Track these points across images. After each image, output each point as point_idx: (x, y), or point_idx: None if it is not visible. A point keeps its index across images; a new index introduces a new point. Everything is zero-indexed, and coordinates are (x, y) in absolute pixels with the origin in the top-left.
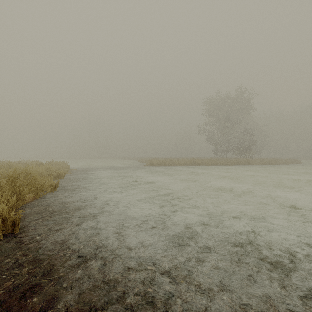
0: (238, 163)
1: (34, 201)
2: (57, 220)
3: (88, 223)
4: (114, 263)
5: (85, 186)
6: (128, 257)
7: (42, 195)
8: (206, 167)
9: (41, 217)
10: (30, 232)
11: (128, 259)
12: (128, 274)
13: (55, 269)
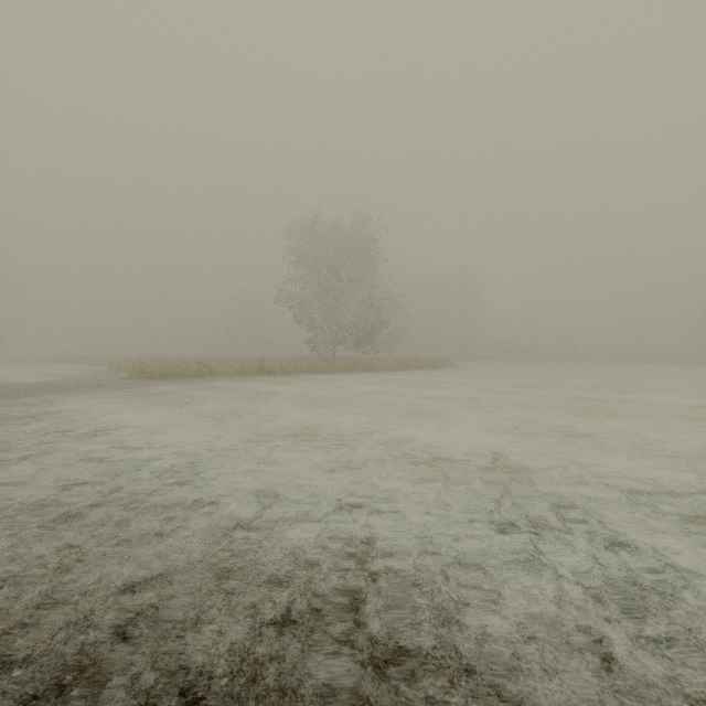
0: (355, 368)
1: None
2: None
3: None
4: None
5: None
6: None
7: None
8: (288, 379)
9: None
10: None
11: None
12: None
13: None
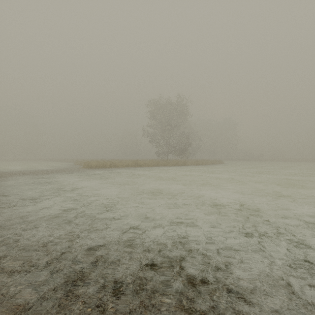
0: (177, 164)
1: None
2: None
3: None
4: None
5: None
6: None
7: None
8: (147, 169)
9: None
10: None
11: None
12: None
13: None
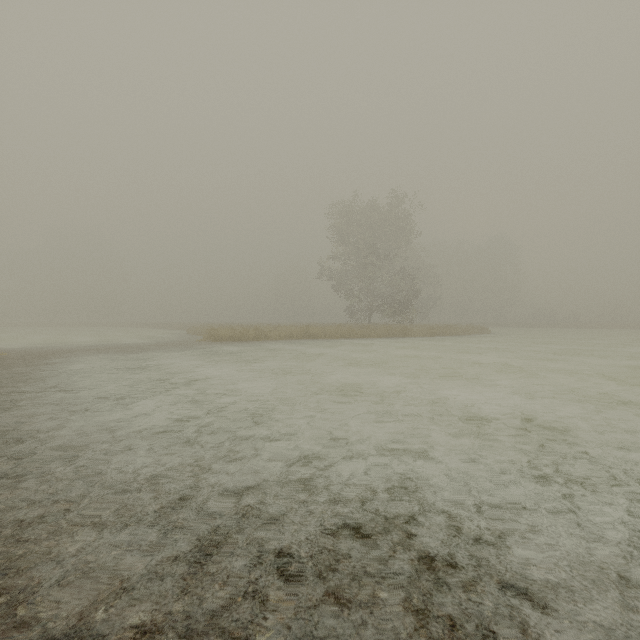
0: (390, 334)
1: None
2: None
3: None
4: None
5: (2, 401)
6: (16, 639)
7: None
8: (330, 343)
9: None
10: None
11: None
12: None
13: None
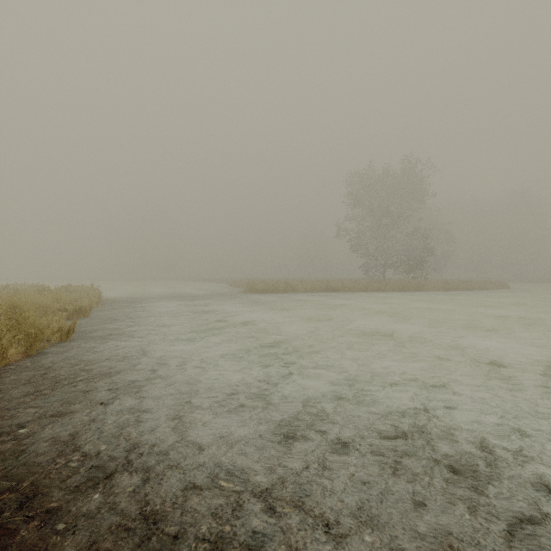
0: (404, 288)
1: (24, 360)
2: (65, 396)
3: (124, 400)
4: (164, 477)
5: (126, 331)
6: (193, 465)
7: (41, 349)
8: (349, 296)
9: (33, 390)
10: (8, 420)
11: (193, 468)
12: (189, 498)
13: (46, 494)
